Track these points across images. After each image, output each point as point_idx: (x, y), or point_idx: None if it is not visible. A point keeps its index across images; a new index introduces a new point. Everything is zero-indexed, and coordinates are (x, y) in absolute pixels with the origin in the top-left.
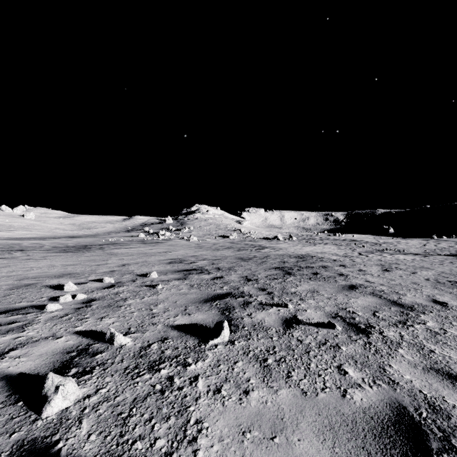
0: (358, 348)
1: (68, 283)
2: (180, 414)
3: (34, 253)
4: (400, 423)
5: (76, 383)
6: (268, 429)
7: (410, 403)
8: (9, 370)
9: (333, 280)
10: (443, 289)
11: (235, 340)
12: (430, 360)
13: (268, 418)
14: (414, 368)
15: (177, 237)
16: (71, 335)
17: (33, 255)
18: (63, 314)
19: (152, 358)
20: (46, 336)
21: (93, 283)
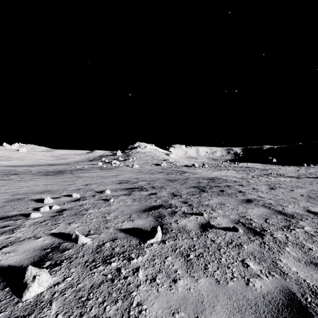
0: (256, 247)
1: (47, 198)
2: (125, 298)
3: (25, 176)
4: (291, 306)
5: (49, 273)
6: (192, 311)
7: (297, 290)
8: (1, 262)
9: (234, 195)
10: (313, 202)
11: (165, 240)
12: (309, 256)
13: (191, 301)
14: (298, 262)
15: (124, 165)
16: (47, 236)
17: (24, 177)
18: (43, 220)
19: (105, 253)
20: (29, 237)
21: (64, 198)
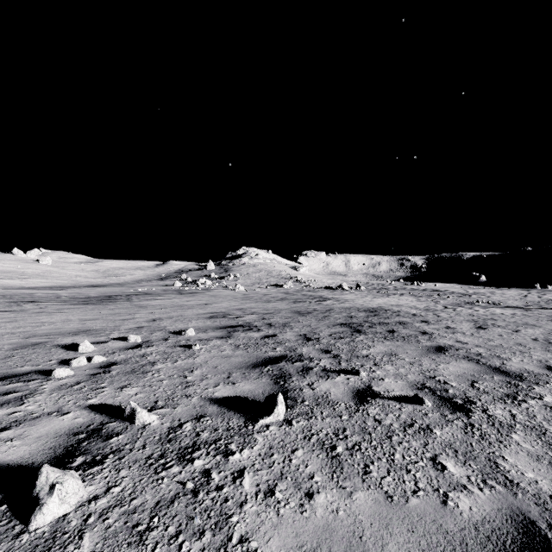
0: (457, 432)
1: (83, 343)
2: (218, 527)
3: (48, 305)
4: (530, 548)
5: (81, 477)
6: None
7: (539, 516)
8: None
9: (414, 339)
10: None
11: (292, 420)
12: None
13: (341, 535)
14: (537, 462)
15: (220, 286)
16: (81, 410)
17: (47, 307)
18: (75, 382)
19: (183, 443)
20: (50, 411)
21: (115, 343)
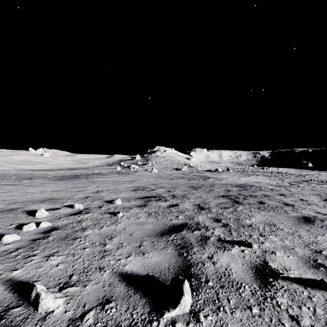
0: None
1: (40, 210)
2: None
3: (37, 180)
4: None
5: None
6: None
7: None
8: None
9: (282, 210)
10: None
11: (199, 312)
12: None
13: None
14: None
15: (143, 169)
16: None
17: (36, 182)
18: (15, 248)
19: None
20: None
21: (64, 209)
